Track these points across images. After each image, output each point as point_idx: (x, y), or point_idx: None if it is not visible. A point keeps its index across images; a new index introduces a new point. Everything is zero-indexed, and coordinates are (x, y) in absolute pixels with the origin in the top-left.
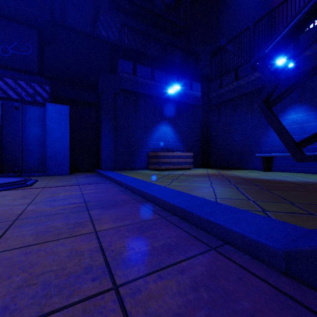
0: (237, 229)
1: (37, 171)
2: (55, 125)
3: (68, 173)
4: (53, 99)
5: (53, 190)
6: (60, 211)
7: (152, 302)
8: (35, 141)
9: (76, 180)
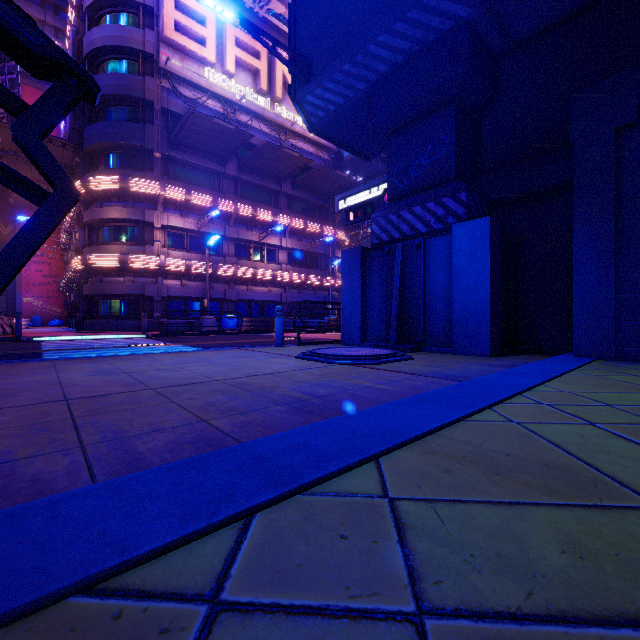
0: (83, 489)
1: (443, 345)
2: (465, 262)
3: (488, 352)
4: (489, 209)
5: (368, 374)
6: (274, 395)
7: (45, 461)
8: (440, 295)
9: (458, 367)
